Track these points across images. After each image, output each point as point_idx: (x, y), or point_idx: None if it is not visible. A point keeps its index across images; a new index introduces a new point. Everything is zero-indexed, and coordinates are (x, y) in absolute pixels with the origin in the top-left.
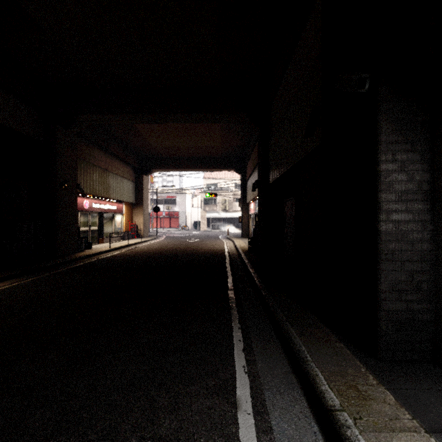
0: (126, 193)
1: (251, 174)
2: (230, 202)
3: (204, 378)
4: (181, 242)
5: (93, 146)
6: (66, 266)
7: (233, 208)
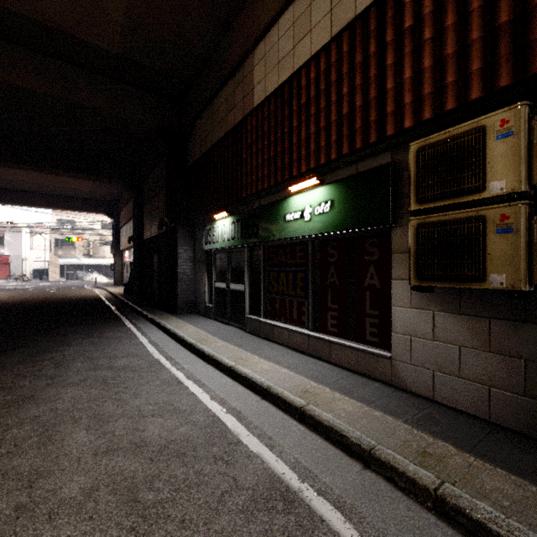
0: None
1: (126, 223)
2: (95, 245)
3: (113, 325)
4: (37, 293)
5: None
6: None
7: (99, 254)
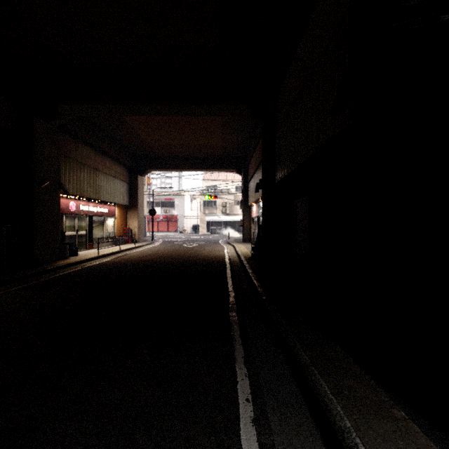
0: (118, 194)
1: (254, 174)
2: (230, 204)
3: None
4: (179, 248)
5: (80, 143)
6: (41, 277)
7: (233, 211)
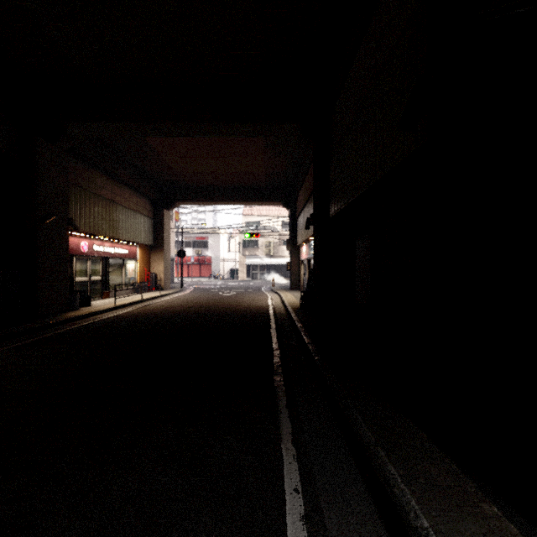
0: (140, 232)
1: (303, 208)
2: (275, 244)
3: None
4: (213, 296)
5: (94, 169)
6: (45, 332)
7: (279, 253)
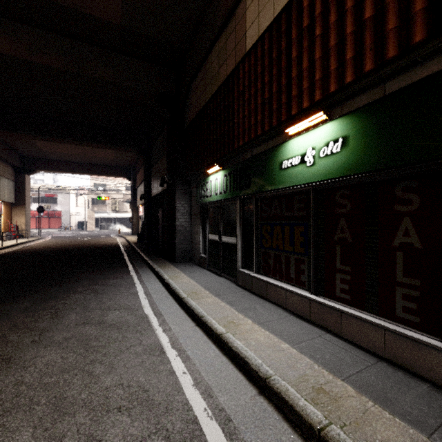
0: (5, 192)
1: (140, 184)
2: (120, 203)
3: (119, 272)
4: (75, 240)
5: None
6: None
7: (123, 209)
